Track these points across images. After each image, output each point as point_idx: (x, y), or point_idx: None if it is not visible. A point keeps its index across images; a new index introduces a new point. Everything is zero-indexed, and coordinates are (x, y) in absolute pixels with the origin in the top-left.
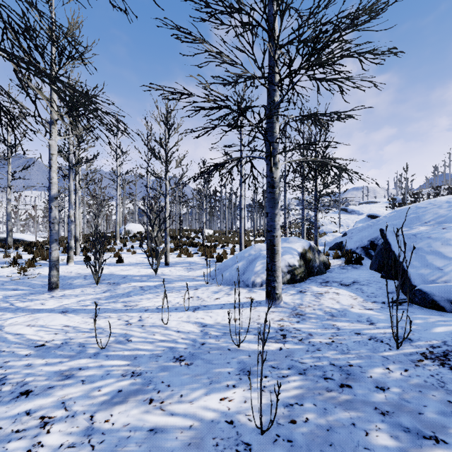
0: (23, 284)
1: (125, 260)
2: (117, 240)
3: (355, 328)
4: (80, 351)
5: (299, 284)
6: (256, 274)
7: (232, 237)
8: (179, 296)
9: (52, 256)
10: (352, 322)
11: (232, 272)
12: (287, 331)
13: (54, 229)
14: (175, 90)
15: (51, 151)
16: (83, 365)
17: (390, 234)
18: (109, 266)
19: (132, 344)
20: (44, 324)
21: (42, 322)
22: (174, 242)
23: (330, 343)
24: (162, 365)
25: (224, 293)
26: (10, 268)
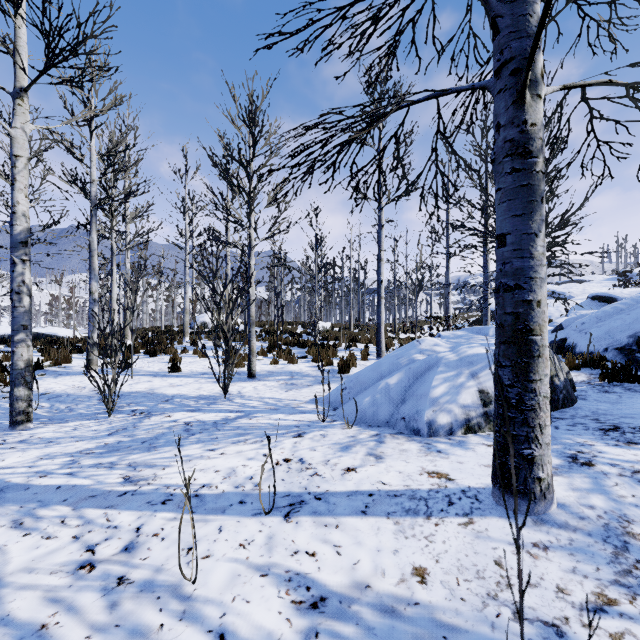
0: None
1: (185, 367)
2: (186, 337)
3: None
4: None
5: None
6: (434, 404)
7: (359, 334)
8: (258, 456)
9: (16, 357)
10: None
11: (375, 396)
12: None
13: (19, 306)
14: None
15: (13, 150)
16: None
17: None
18: (153, 378)
19: None
20: None
21: None
22: (269, 340)
23: None
24: None
25: (365, 451)
26: None
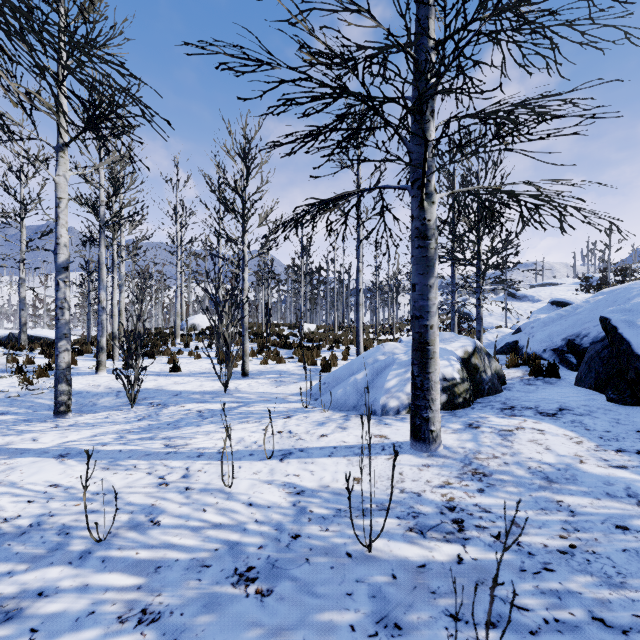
0: (21, 405)
1: (183, 367)
2: (177, 339)
3: (610, 513)
4: (57, 545)
5: (463, 411)
6: (387, 393)
7: (343, 335)
8: (259, 430)
9: (60, 360)
10: (597, 497)
11: (346, 388)
12: (464, 512)
13: (62, 318)
14: (246, 54)
15: (57, 193)
16: (50, 584)
17: (624, 326)
18: (157, 377)
19: (159, 532)
20: (19, 480)
21: (17, 476)
22: (258, 342)
23: (567, 551)
24: (207, 592)
25: (335, 425)
26: (11, 378)
